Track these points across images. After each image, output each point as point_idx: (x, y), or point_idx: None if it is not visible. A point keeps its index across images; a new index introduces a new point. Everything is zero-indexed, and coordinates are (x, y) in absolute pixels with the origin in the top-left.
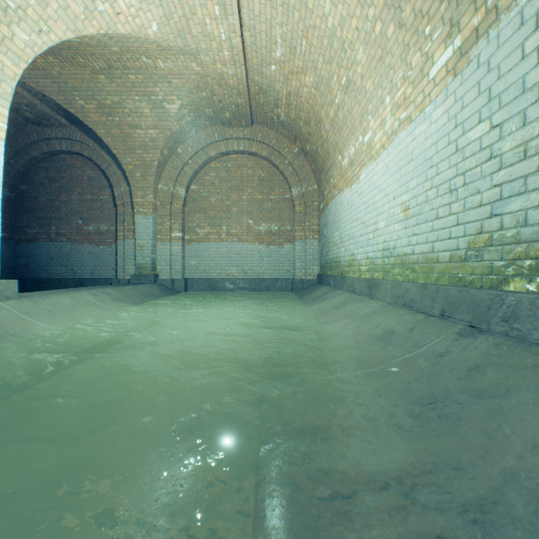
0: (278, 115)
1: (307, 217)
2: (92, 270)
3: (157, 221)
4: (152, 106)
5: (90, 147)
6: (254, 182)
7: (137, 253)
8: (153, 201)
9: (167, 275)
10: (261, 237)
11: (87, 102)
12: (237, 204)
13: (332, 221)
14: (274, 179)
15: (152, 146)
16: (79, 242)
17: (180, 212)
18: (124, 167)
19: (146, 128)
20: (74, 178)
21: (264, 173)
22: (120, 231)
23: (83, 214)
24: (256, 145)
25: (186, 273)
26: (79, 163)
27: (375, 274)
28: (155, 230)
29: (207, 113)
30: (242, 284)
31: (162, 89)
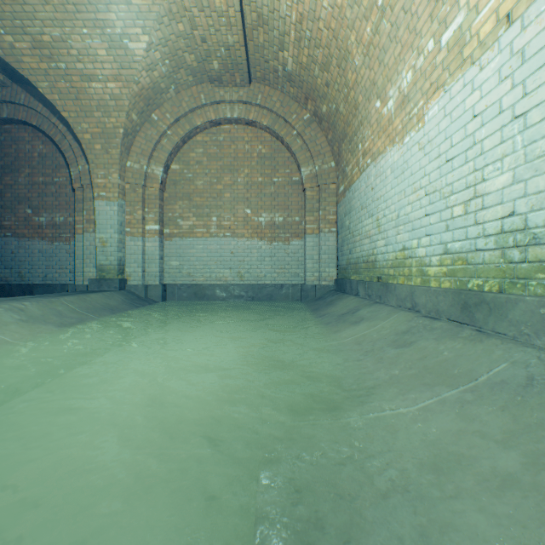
0: (284, 63)
1: (322, 204)
2: (44, 274)
3: (125, 210)
4: (109, 45)
5: (39, 114)
6: (253, 160)
7: (98, 251)
8: (119, 183)
9: (138, 280)
10: (261, 231)
11: (16, 38)
12: (231, 188)
13: (360, 204)
14: (279, 157)
15: (114, 107)
16: (28, 237)
17: (156, 198)
18: (78, 136)
19: (103, 80)
20: (21, 156)
21: (266, 148)
22: (79, 222)
23: (33, 201)
24: (255, 110)
25: (165, 277)
26: (28, 136)
27: (471, 282)
28: (122, 221)
29: (188, 62)
30: (237, 291)
31: (119, 16)
